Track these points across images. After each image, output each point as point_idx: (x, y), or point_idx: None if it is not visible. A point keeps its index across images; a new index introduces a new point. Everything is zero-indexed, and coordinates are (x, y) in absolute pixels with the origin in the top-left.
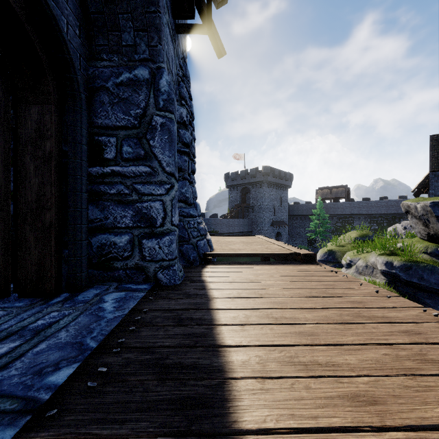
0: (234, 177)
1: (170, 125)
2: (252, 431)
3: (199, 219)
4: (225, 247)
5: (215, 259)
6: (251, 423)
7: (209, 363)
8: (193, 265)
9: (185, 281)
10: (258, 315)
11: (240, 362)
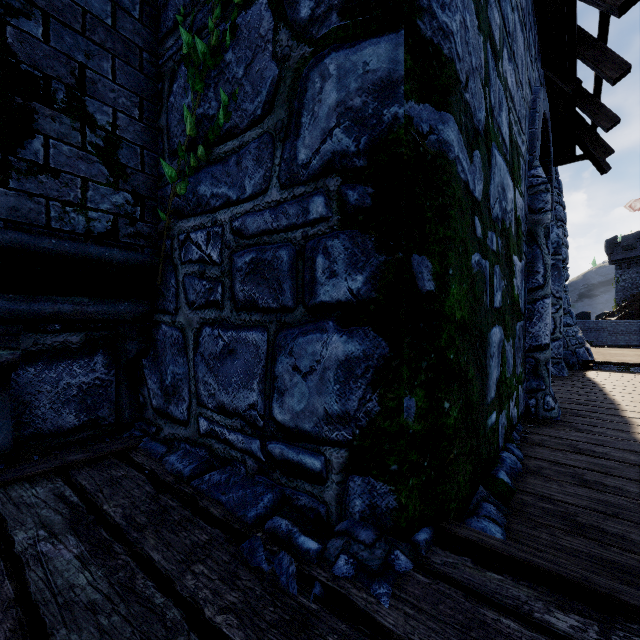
0: (630, 243)
1: (559, 264)
2: (625, 405)
3: (575, 327)
4: (609, 358)
5: (595, 368)
6: (624, 404)
7: (602, 396)
8: (572, 369)
9: (570, 376)
10: (639, 392)
11: (621, 398)
